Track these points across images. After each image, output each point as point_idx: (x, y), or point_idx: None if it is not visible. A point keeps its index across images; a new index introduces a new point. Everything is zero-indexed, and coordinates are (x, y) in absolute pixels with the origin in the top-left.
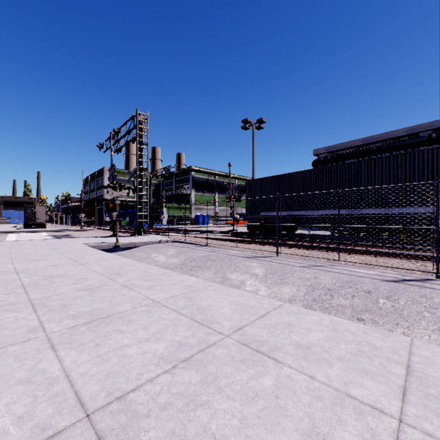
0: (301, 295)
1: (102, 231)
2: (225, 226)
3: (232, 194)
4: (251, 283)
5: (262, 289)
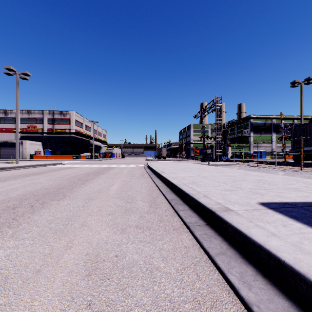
0: None
1: (193, 160)
2: (280, 160)
3: (283, 135)
4: None
5: None
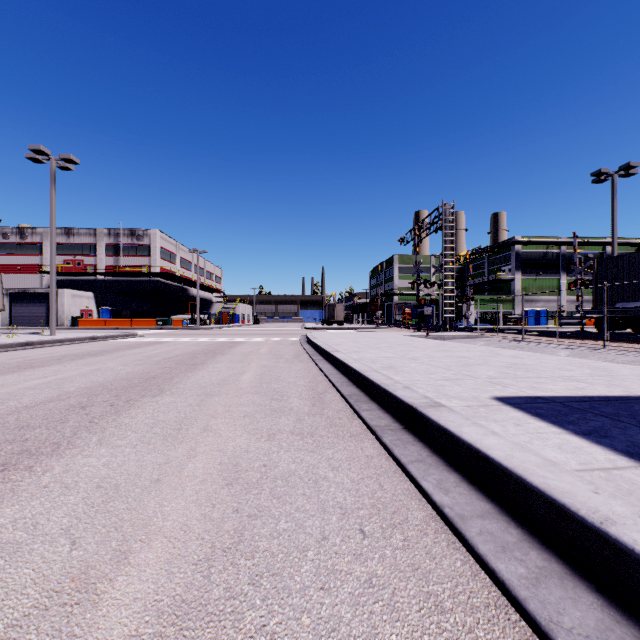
0: None
1: (399, 329)
2: (576, 328)
3: (578, 278)
4: None
5: None
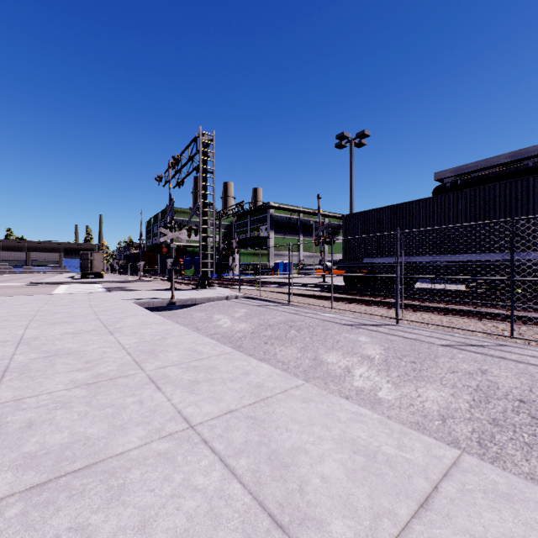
0: (463, 409)
1: (162, 282)
2: (312, 277)
3: (321, 236)
4: (363, 374)
5: (383, 386)
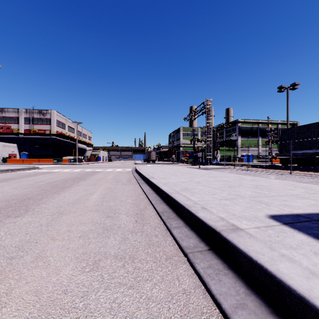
0: None
1: (183, 164)
2: (266, 163)
3: (270, 139)
4: None
5: None
